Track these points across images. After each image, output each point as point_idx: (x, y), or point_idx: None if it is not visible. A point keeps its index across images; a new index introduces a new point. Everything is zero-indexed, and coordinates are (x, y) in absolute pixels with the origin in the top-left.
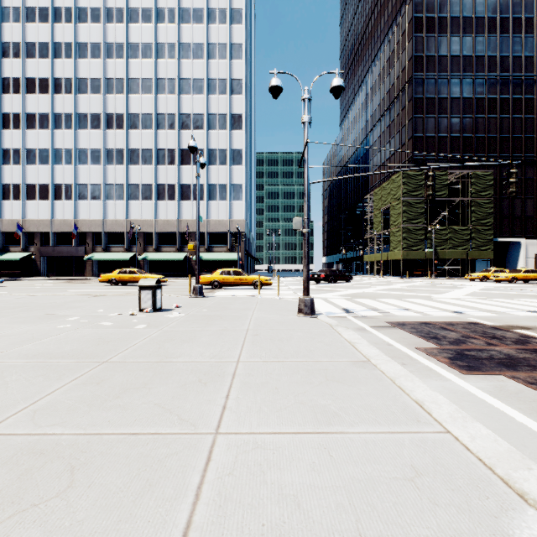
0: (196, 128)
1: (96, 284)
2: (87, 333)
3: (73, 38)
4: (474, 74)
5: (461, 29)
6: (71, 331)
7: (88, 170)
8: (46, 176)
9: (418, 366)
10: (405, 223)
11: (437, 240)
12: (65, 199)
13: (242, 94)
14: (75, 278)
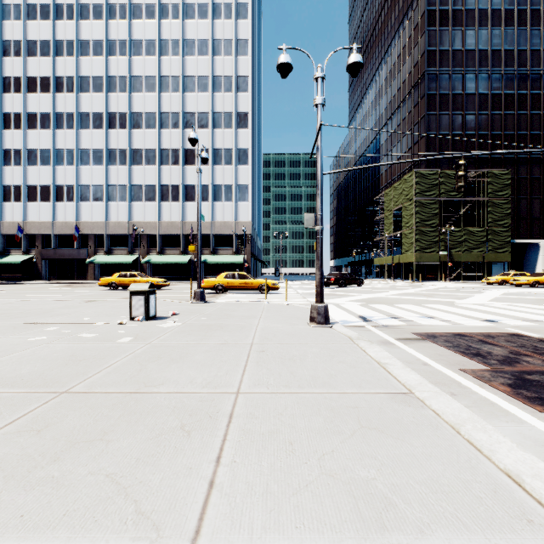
0: (201, 127)
1: (96, 287)
2: (60, 348)
3: (75, 35)
4: (490, 69)
5: (477, 22)
6: (42, 346)
7: (90, 171)
8: (47, 177)
9: (473, 397)
10: (418, 225)
11: (452, 242)
12: (67, 200)
13: (248, 91)
14: (76, 282)
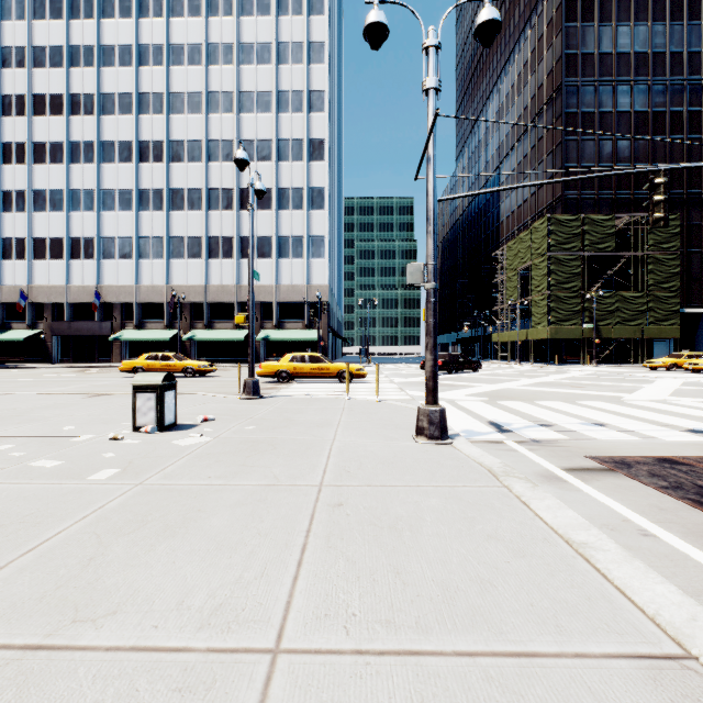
0: (262, 160)
1: (117, 374)
2: None
3: (95, 39)
4: (650, 78)
5: (632, 15)
6: None
7: (115, 219)
8: (60, 227)
9: None
10: (553, 288)
11: (599, 312)
12: (85, 258)
13: (325, 111)
14: (95, 366)
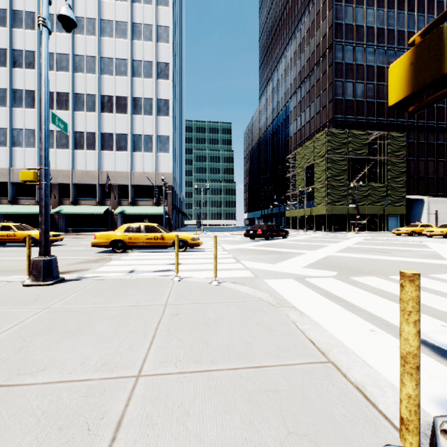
0: (119, 74)
1: None
2: None
3: None
4: (386, 45)
5: (376, 3)
6: None
7: None
8: None
9: None
10: (330, 179)
11: (358, 196)
12: None
13: (169, 42)
14: None
